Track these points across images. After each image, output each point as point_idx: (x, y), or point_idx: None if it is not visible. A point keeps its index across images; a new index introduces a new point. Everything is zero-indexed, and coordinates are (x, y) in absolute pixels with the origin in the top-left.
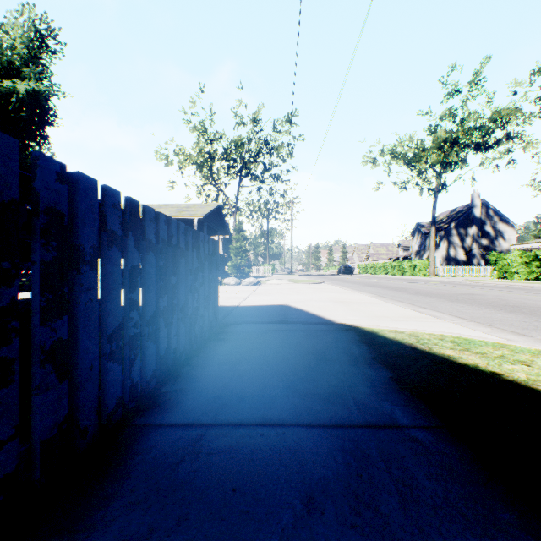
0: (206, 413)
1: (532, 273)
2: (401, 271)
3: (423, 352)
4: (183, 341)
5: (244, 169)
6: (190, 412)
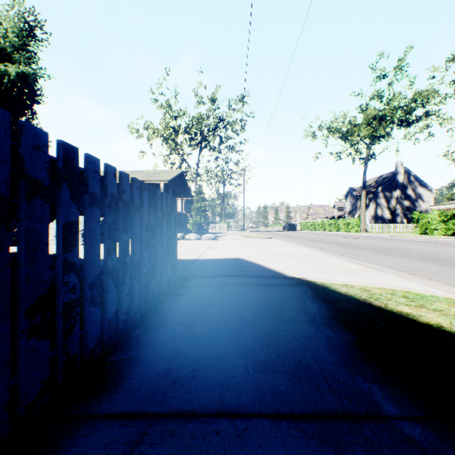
0: (152, 396)
1: (449, 230)
2: (336, 228)
3: (379, 308)
4: (137, 300)
5: (204, 141)
6: (133, 395)
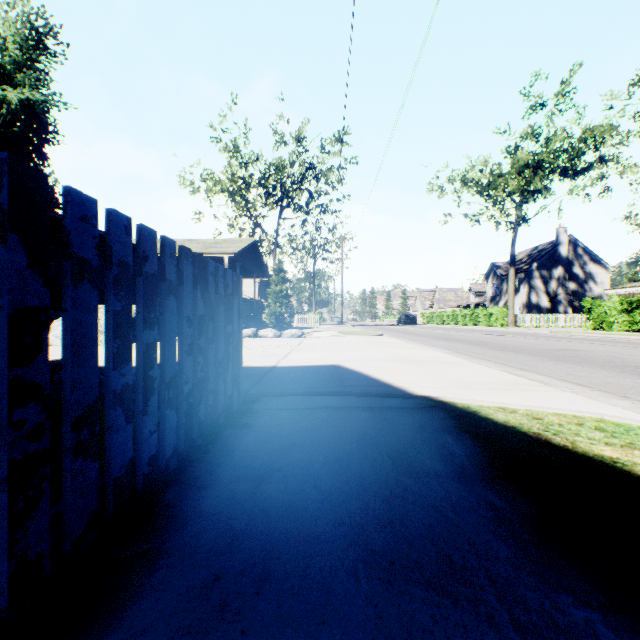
0: None
1: (635, 323)
2: (473, 321)
3: (565, 450)
4: (171, 439)
5: (286, 198)
6: (141, 639)
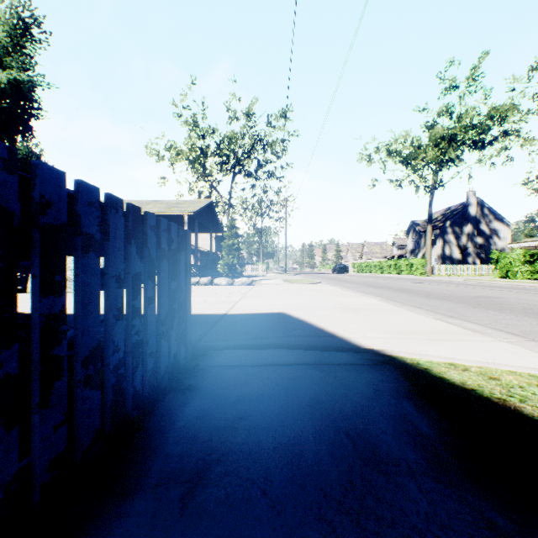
0: None
1: (536, 272)
2: (397, 270)
3: None
4: (91, 424)
5: (238, 165)
6: None
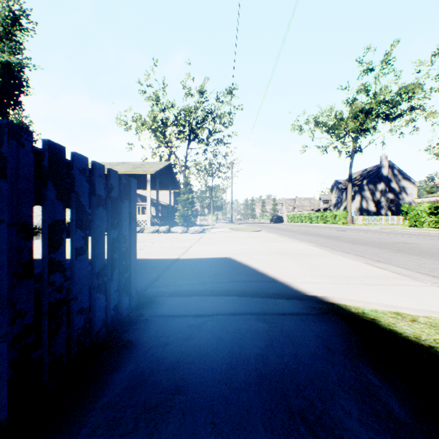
0: None
1: None
2: (323, 220)
3: None
4: None
5: (192, 133)
6: None
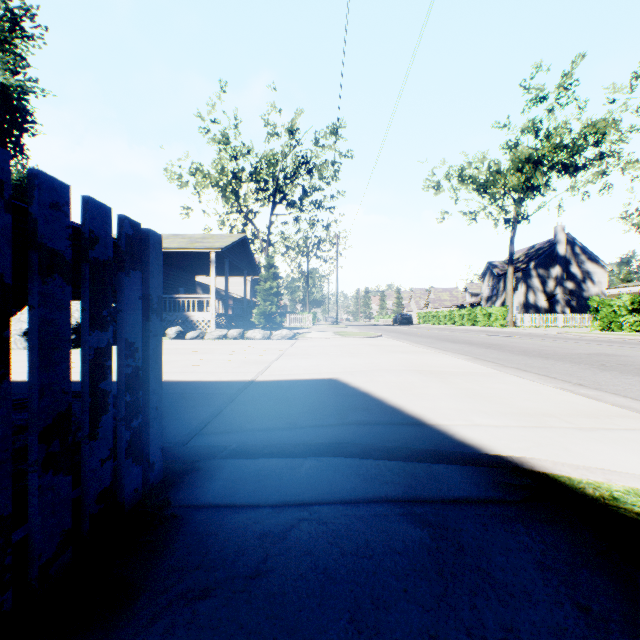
0: None
1: None
2: (471, 321)
3: None
4: None
5: (278, 192)
6: None
